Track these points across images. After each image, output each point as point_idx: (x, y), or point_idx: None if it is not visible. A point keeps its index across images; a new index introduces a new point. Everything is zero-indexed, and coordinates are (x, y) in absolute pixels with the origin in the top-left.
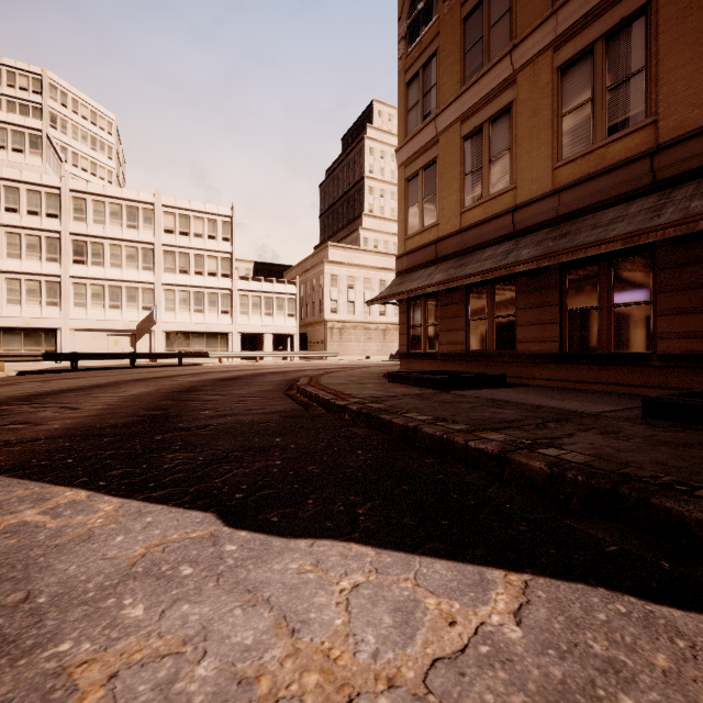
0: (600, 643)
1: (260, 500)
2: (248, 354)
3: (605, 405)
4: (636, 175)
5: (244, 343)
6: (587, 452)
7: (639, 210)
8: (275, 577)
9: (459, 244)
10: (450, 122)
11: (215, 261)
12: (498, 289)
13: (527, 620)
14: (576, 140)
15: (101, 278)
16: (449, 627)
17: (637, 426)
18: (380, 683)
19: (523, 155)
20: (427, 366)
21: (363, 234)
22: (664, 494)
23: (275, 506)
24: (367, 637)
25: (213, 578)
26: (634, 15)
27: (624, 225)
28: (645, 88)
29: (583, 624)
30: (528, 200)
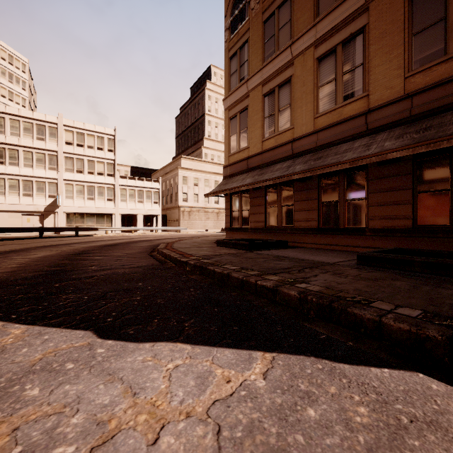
0: (304, 384)
1: (124, 321)
2: (126, 228)
3: (340, 258)
4: (358, 125)
5: (123, 221)
6: (322, 285)
7: (359, 145)
8: (127, 365)
9: (261, 160)
10: (256, 85)
11: (103, 165)
12: (283, 189)
13: (270, 376)
14: (326, 102)
15: (16, 174)
16: (226, 384)
17: (353, 270)
18: (182, 416)
19: (298, 108)
20: (242, 236)
21: (204, 151)
22: (354, 306)
23: (133, 325)
24: (178, 393)
25: (87, 369)
26: (357, 33)
27: (351, 154)
28: (363, 75)
29: (298, 376)
30: (301, 136)
